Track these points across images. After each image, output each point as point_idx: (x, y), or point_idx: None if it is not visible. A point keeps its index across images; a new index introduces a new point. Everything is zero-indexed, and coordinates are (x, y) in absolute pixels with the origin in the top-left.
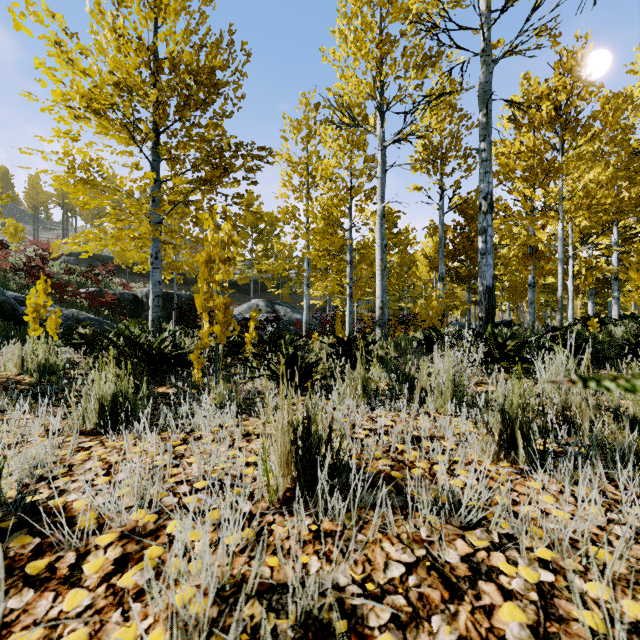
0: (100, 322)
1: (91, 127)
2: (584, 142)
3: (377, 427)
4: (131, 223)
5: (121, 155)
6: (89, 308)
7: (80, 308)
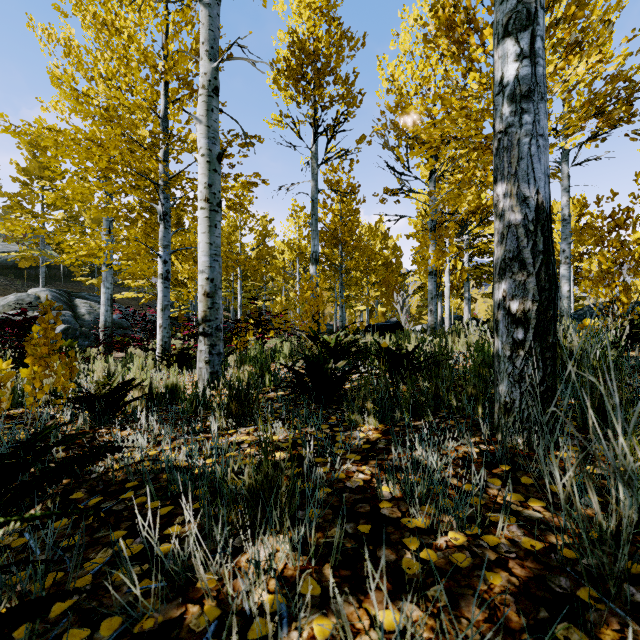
0: None
1: None
2: None
3: None
4: None
5: None
6: None
7: None
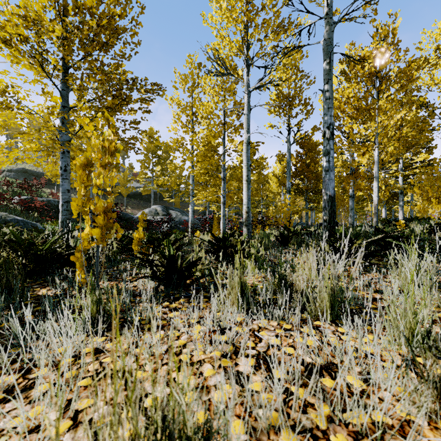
0: (25, 223)
1: (3, 56)
2: (395, 91)
3: (262, 349)
4: (30, 135)
5: (34, 83)
6: (21, 211)
7: (13, 211)
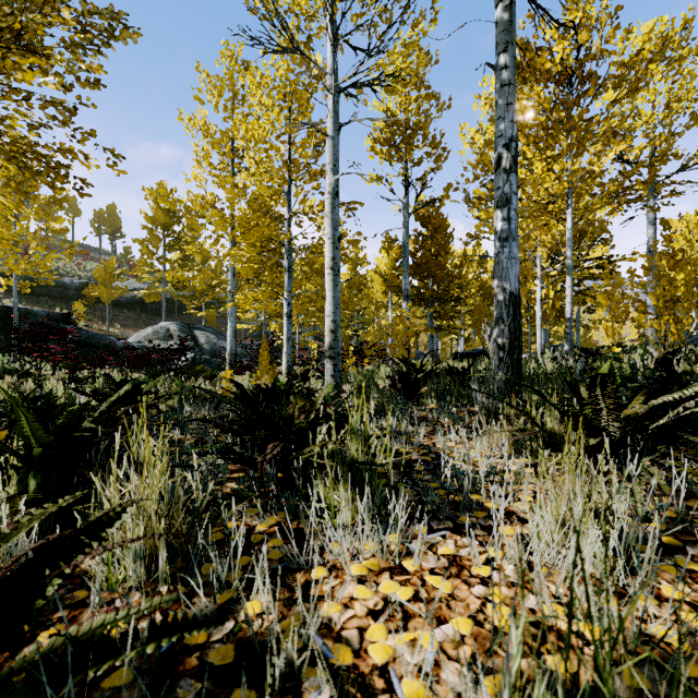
0: None
1: None
2: (610, 104)
3: None
4: None
5: None
6: None
7: None
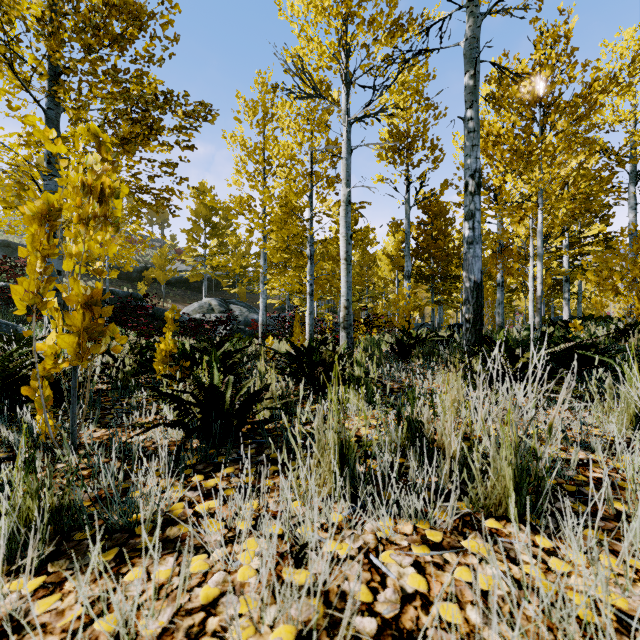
0: None
1: None
2: (569, 125)
3: (389, 611)
4: None
5: None
6: None
7: None
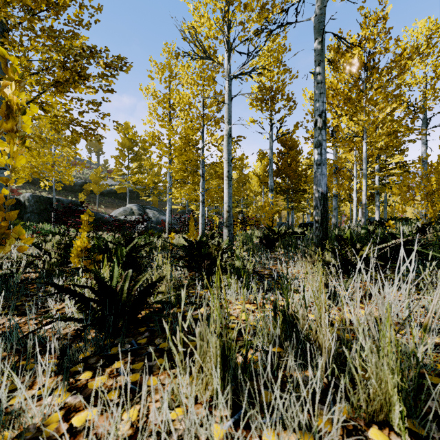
0: None
1: None
2: (386, 82)
3: None
4: None
5: None
6: None
7: None
